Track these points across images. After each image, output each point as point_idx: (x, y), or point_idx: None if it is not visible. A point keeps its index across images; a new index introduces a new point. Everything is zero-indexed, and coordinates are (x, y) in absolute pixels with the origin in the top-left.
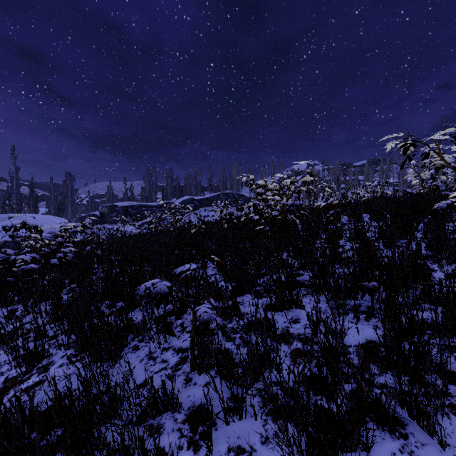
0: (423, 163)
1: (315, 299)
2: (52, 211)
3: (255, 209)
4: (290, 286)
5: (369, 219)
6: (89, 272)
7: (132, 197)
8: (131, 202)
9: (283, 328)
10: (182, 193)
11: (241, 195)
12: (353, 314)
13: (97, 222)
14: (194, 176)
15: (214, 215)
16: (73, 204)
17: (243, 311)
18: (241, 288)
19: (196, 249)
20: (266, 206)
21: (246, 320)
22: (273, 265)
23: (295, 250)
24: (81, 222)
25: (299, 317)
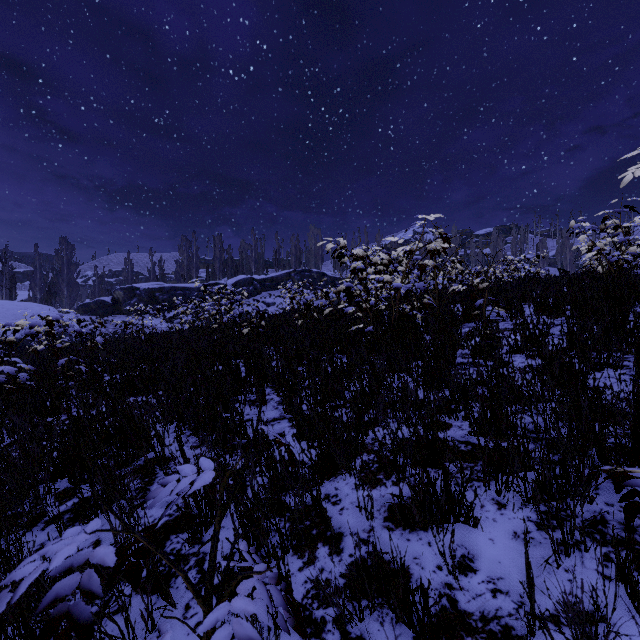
0: (602, 226)
1: (495, 495)
2: (37, 295)
3: (349, 297)
4: (444, 474)
5: (533, 312)
6: (44, 413)
7: (162, 276)
8: (160, 283)
9: (440, 589)
10: (236, 270)
11: (321, 274)
12: (598, 548)
13: (107, 313)
14: (253, 246)
15: (283, 302)
16: (70, 285)
17: (338, 523)
18: (331, 461)
19: (247, 368)
20: (366, 290)
21: (348, 555)
22: (387, 400)
23: (427, 373)
24: (44, 318)
25: (470, 551)
